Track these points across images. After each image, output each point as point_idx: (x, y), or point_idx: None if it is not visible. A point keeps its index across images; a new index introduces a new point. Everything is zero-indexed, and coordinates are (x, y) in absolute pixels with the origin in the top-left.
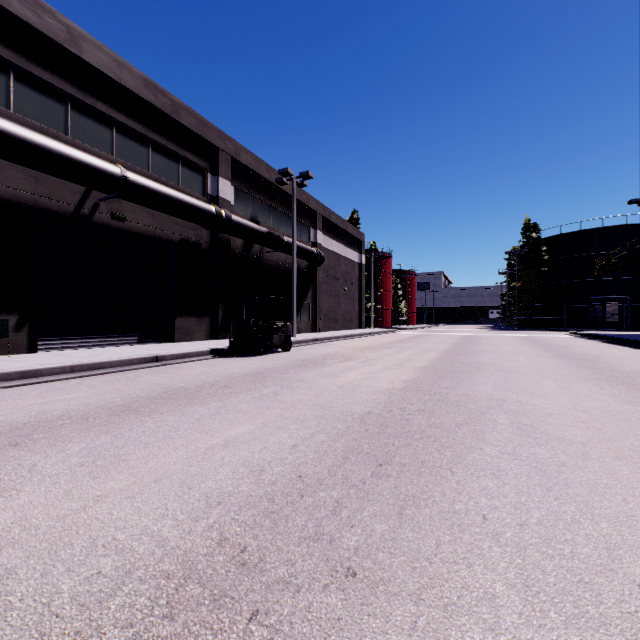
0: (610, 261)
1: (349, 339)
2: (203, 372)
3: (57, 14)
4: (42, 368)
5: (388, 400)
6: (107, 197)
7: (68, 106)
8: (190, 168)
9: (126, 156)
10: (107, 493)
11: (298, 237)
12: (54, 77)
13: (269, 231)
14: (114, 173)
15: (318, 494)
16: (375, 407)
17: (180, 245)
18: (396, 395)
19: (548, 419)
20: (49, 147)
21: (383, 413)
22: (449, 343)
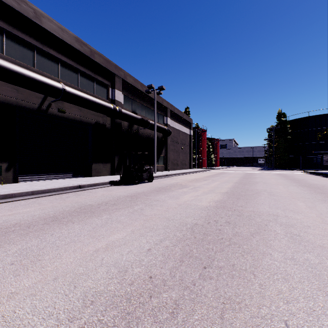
0: (327, 132)
1: (184, 175)
2: (103, 195)
3: (28, 3)
4: (15, 193)
5: (207, 215)
6: (55, 100)
7: (35, 52)
8: (100, 85)
9: (66, 78)
10: (19, 290)
11: (157, 121)
12: (27, 36)
13: (142, 118)
14: (58, 87)
15: (162, 295)
16: (199, 220)
17: (95, 125)
18: (212, 211)
19: (308, 230)
20: (23, 73)
21: (204, 224)
22: (238, 177)
